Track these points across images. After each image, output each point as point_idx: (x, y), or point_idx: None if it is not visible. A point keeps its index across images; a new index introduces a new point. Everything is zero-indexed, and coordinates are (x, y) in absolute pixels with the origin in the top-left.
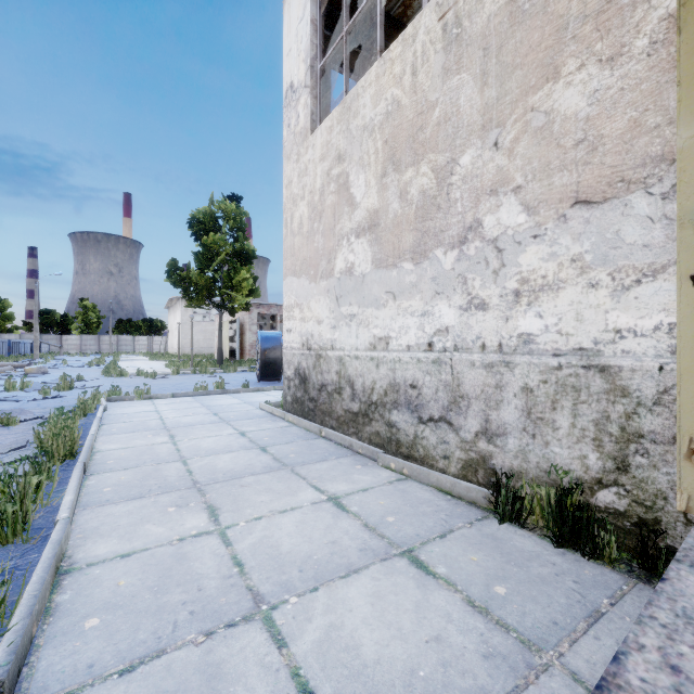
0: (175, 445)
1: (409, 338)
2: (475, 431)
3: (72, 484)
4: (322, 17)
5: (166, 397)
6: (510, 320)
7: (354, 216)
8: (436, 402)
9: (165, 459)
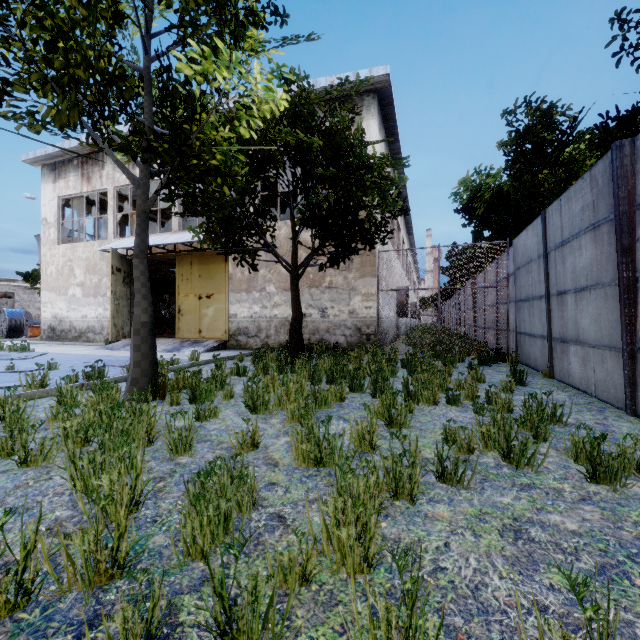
0: None
1: (93, 315)
2: (106, 334)
3: None
4: (62, 203)
5: None
6: None
7: (76, 280)
8: (99, 330)
9: None
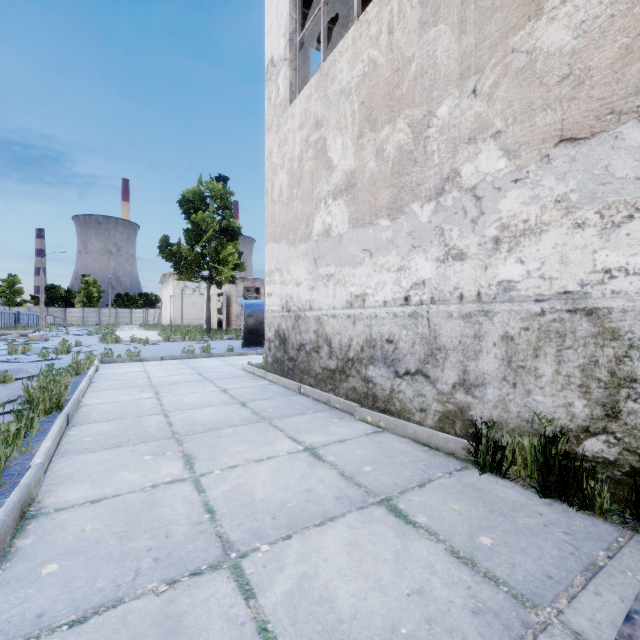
0: (158, 400)
1: (385, 294)
2: (452, 382)
3: (51, 432)
4: None
5: (155, 359)
6: (489, 268)
7: (331, 179)
8: (412, 356)
9: (147, 412)
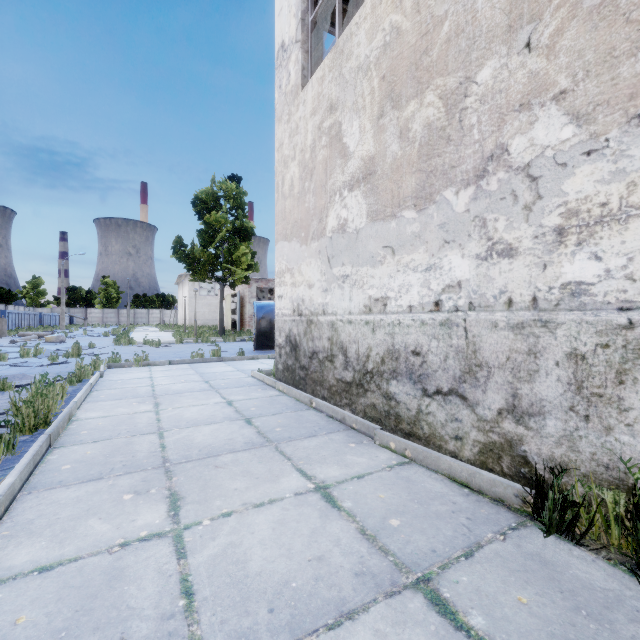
0: (157, 414)
1: (411, 298)
2: (498, 407)
3: (22, 461)
4: None
5: (163, 364)
6: (549, 266)
7: (347, 167)
8: (445, 372)
9: (141, 430)
